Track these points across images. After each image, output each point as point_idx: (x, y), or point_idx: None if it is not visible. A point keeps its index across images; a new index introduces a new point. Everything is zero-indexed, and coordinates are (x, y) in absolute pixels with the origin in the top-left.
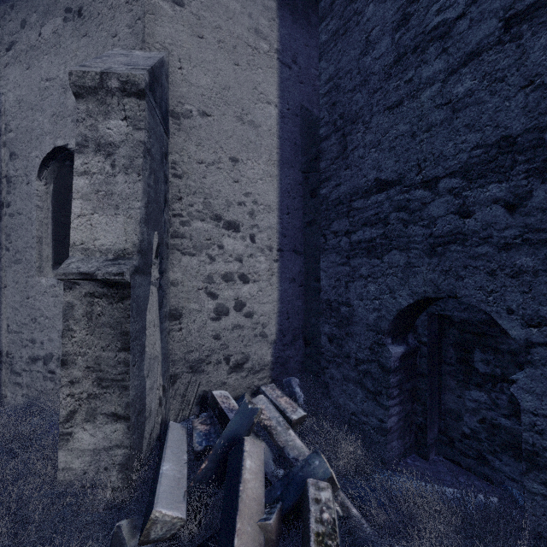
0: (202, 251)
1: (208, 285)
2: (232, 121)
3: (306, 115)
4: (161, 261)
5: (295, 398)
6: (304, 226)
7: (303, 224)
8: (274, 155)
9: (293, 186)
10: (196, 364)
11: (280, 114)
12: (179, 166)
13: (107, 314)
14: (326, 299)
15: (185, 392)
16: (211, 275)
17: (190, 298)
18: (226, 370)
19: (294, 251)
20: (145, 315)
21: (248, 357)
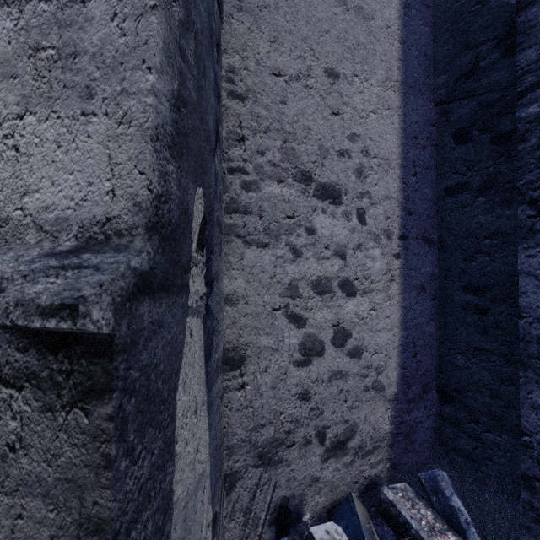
0: (279, 239)
1: (290, 302)
2: (329, 4)
3: (446, 2)
4: (210, 256)
5: (457, 525)
6: (440, 195)
7: (438, 192)
8: (394, 70)
9: (422, 128)
10: (268, 449)
11: (403, 2)
12: (239, 77)
13: (35, 445)
14: (539, 335)
15: (249, 504)
16: (294, 283)
17: (258, 327)
18: (320, 455)
19: (423, 239)
20: (173, 404)
21: (354, 428)
